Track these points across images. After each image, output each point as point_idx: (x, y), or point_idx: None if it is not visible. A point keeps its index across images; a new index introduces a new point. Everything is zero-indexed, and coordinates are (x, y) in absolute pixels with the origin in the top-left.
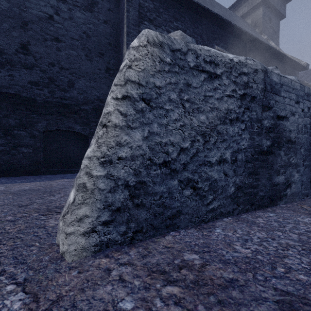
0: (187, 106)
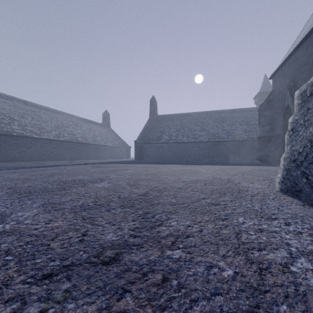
0: (306, 124)
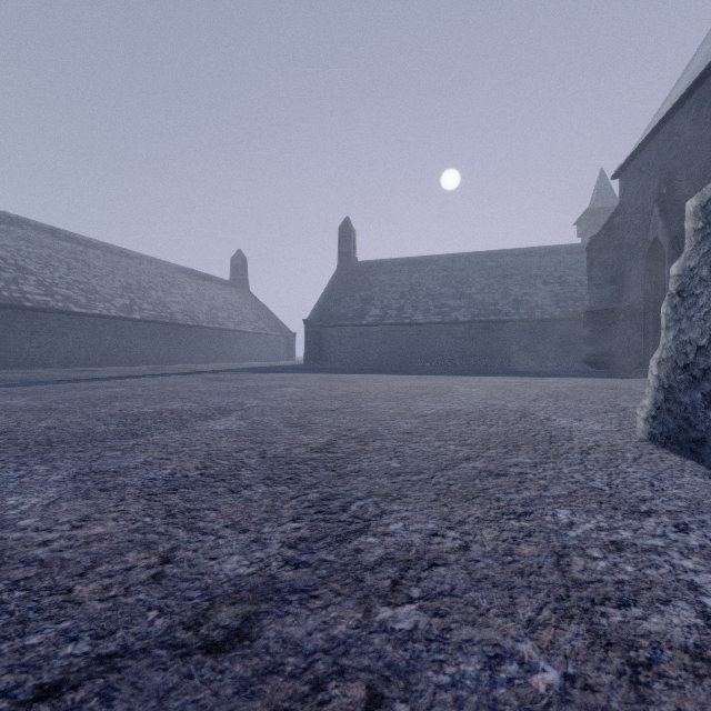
0: None
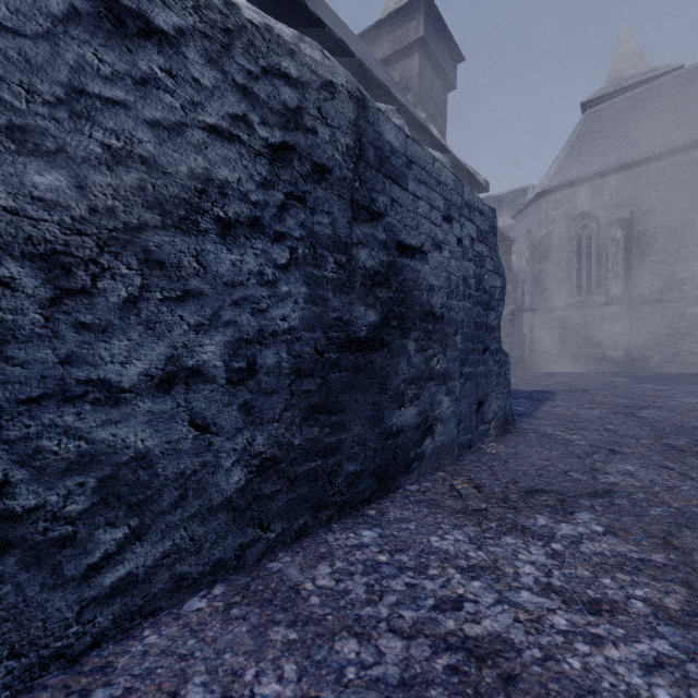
0: None
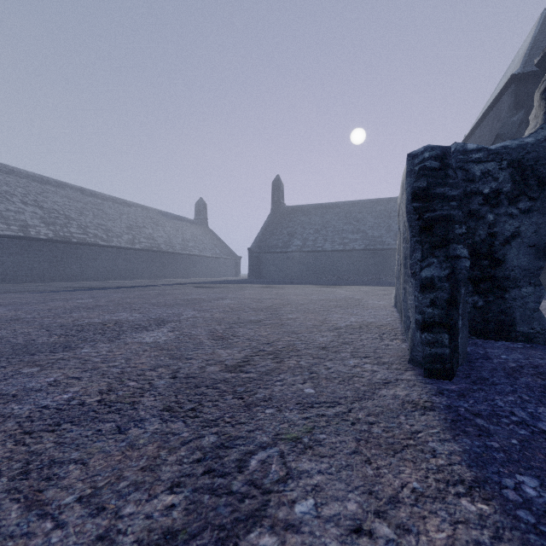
0: None
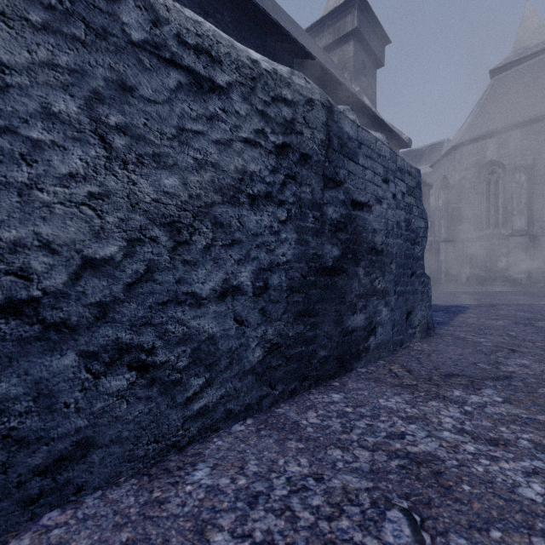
0: (119, 143)
